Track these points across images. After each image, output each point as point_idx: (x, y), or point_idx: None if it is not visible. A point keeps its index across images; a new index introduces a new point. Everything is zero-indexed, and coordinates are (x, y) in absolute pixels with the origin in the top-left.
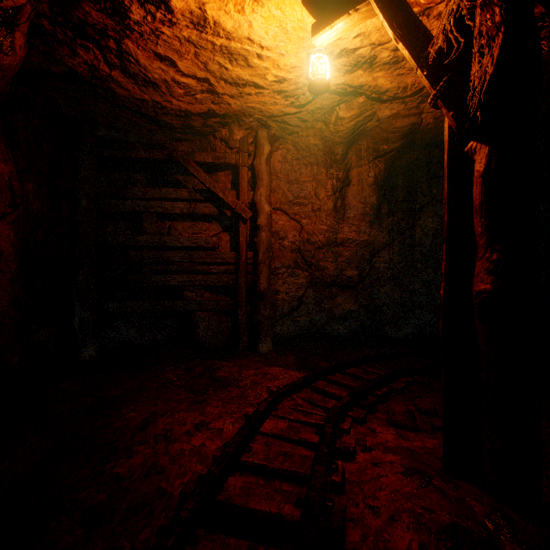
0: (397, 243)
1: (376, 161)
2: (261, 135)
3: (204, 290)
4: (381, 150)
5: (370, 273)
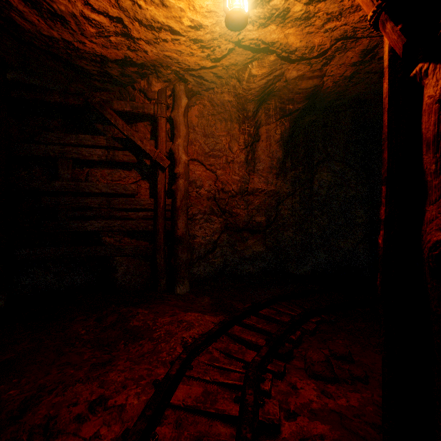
0: (298, 193)
1: (283, 120)
2: (179, 88)
3: (123, 236)
4: (287, 110)
5: (276, 219)
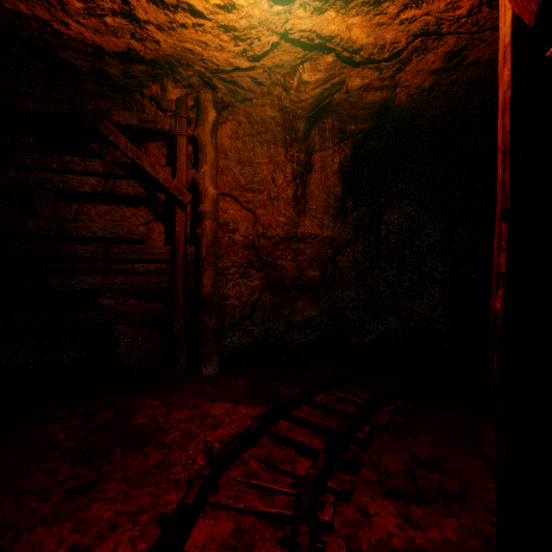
0: (362, 241)
1: (342, 145)
2: (205, 97)
3: (128, 296)
4: (349, 131)
5: (334, 274)
